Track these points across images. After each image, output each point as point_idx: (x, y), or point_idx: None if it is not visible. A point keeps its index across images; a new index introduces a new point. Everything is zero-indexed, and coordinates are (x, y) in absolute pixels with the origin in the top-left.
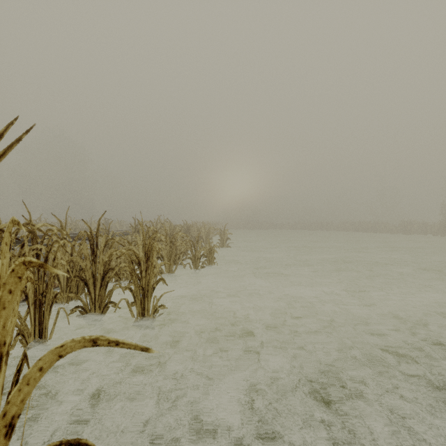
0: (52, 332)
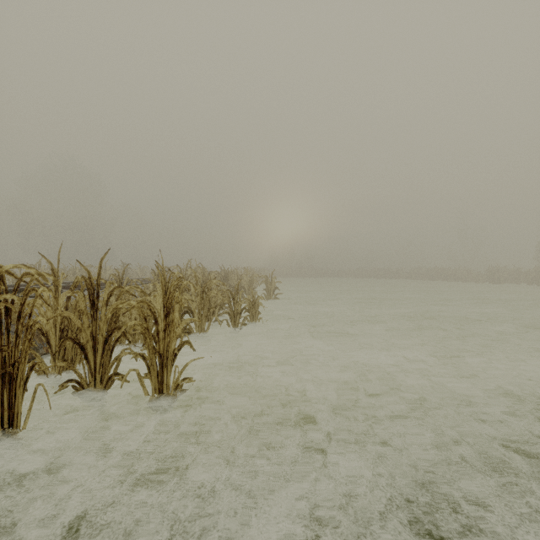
0: (27, 418)
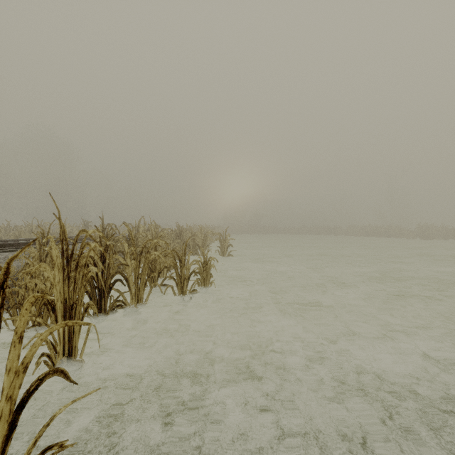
0: None
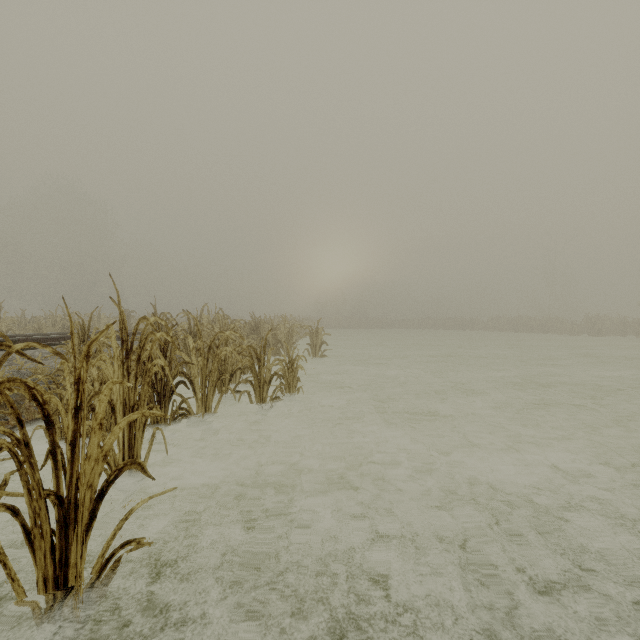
0: None
